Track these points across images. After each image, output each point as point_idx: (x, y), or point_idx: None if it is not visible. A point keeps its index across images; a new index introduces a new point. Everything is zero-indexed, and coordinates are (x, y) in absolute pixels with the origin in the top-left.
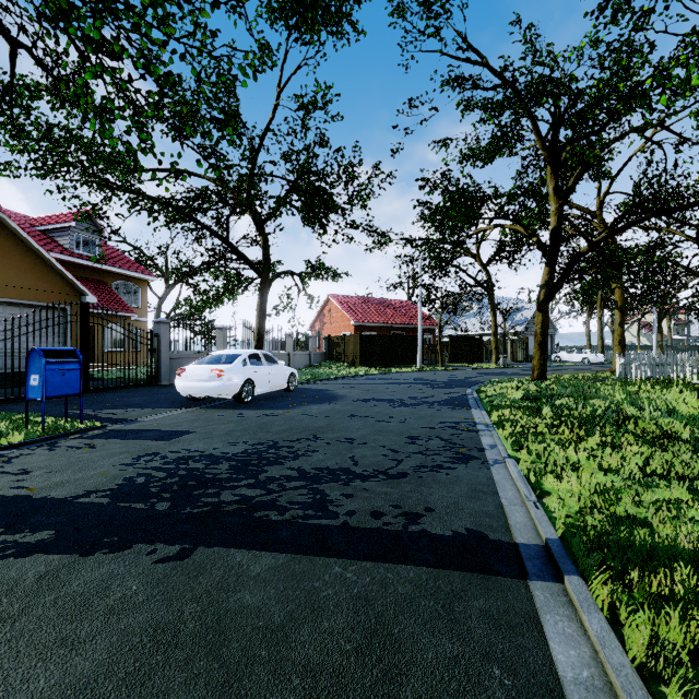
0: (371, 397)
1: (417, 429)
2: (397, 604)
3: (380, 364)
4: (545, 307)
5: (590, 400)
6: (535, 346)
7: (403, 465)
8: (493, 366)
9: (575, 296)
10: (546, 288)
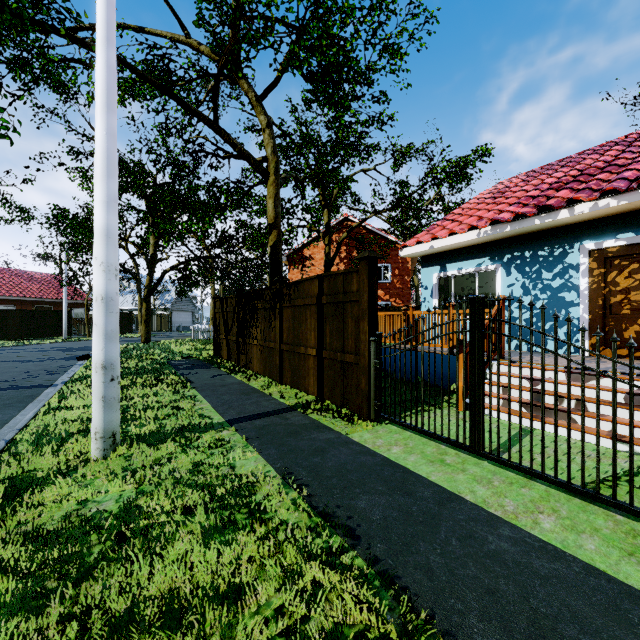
0: (3, 360)
1: (34, 369)
2: (3, 393)
3: (20, 337)
4: (148, 299)
5: (149, 350)
6: (143, 322)
7: (17, 378)
8: (138, 335)
9: (175, 292)
10: (148, 289)
